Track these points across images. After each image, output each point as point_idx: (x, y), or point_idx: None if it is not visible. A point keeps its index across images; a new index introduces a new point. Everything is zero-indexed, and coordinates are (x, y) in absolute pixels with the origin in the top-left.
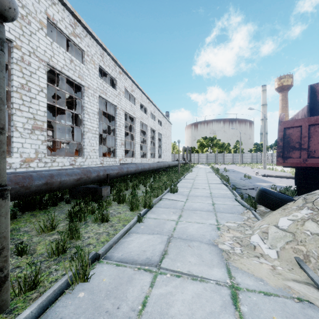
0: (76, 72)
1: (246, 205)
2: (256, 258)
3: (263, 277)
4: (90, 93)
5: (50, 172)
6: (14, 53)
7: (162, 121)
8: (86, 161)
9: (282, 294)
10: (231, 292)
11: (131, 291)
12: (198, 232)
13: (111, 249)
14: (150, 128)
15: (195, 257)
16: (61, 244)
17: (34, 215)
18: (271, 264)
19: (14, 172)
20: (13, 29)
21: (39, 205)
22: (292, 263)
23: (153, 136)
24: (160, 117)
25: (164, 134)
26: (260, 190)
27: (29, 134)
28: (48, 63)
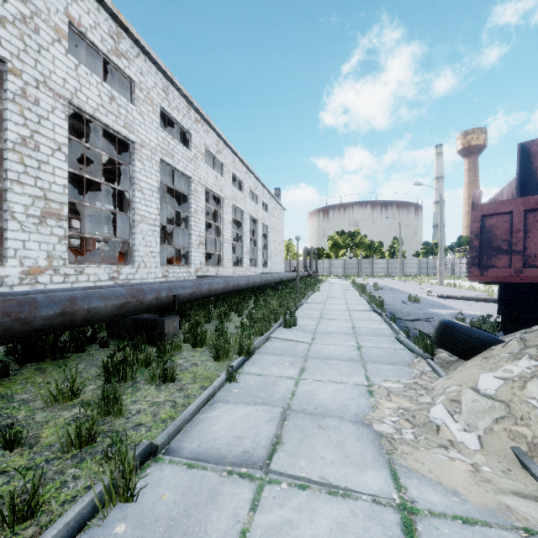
0: (120, 118)
1: (416, 349)
2: (442, 450)
3: (459, 487)
4: (145, 155)
5: (69, 293)
6: (9, 81)
7: (269, 204)
8: (139, 272)
9: (495, 521)
10: (401, 518)
11: (215, 520)
12: (335, 400)
13: (180, 435)
14: (249, 216)
15: (331, 448)
16: (86, 425)
17: (42, 370)
18: (470, 462)
19: (4, 293)
20: (7, 40)
21: (52, 351)
22: (507, 459)
23: (254, 229)
24: (266, 197)
25: (273, 227)
26: (443, 323)
27: (36, 225)
28: (71, 100)
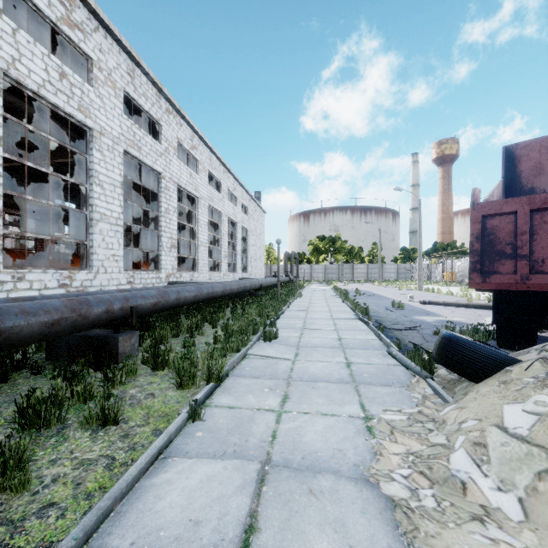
0: (74, 99)
1: (412, 366)
2: (478, 526)
3: None
4: (105, 144)
5: None
6: None
7: (248, 206)
8: (97, 278)
9: None
10: None
11: None
12: (328, 442)
13: (107, 522)
14: (227, 218)
15: (329, 533)
16: None
17: None
18: (520, 546)
19: None
20: None
21: None
22: None
23: (233, 232)
24: (245, 199)
25: (253, 230)
26: (446, 338)
27: None
28: (6, 71)
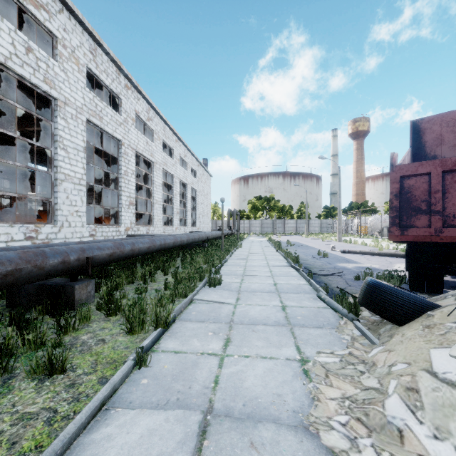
0: (39, 72)
1: (340, 309)
2: None
3: None
4: (69, 113)
5: None
6: None
7: (197, 171)
8: (62, 231)
9: None
10: None
11: None
12: (267, 387)
13: None
14: (179, 180)
15: None
16: None
17: None
18: None
19: None
20: None
21: None
22: None
23: (184, 192)
24: (195, 164)
25: (201, 191)
26: (371, 285)
27: None
28: None
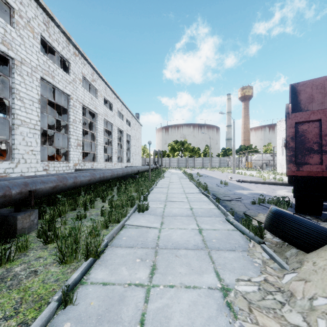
0: None
1: (247, 232)
2: None
3: None
4: (25, 71)
5: None
6: None
7: (131, 121)
8: (18, 167)
9: None
10: None
11: None
12: None
13: None
14: (117, 128)
15: None
16: None
17: None
18: None
19: None
20: None
21: None
22: None
23: (121, 137)
24: (129, 116)
25: (134, 136)
26: (278, 214)
27: None
28: None
